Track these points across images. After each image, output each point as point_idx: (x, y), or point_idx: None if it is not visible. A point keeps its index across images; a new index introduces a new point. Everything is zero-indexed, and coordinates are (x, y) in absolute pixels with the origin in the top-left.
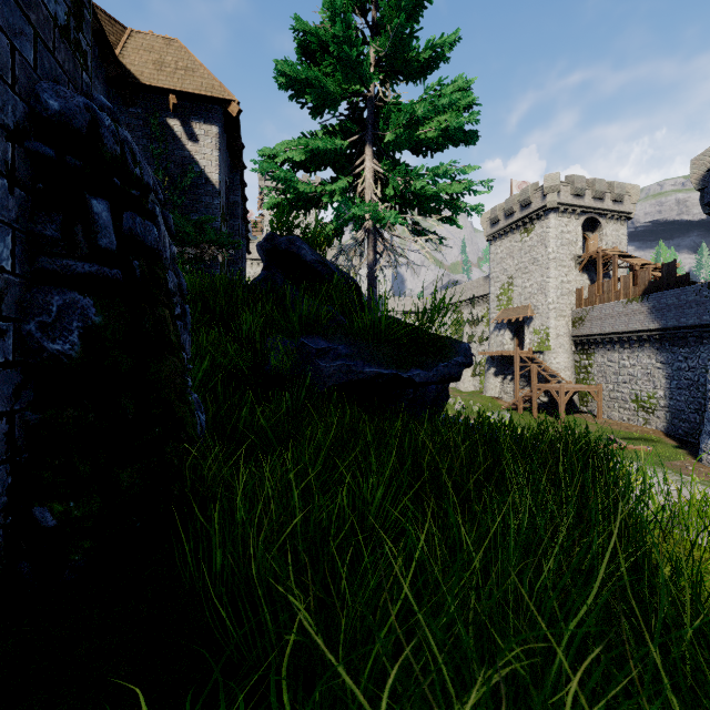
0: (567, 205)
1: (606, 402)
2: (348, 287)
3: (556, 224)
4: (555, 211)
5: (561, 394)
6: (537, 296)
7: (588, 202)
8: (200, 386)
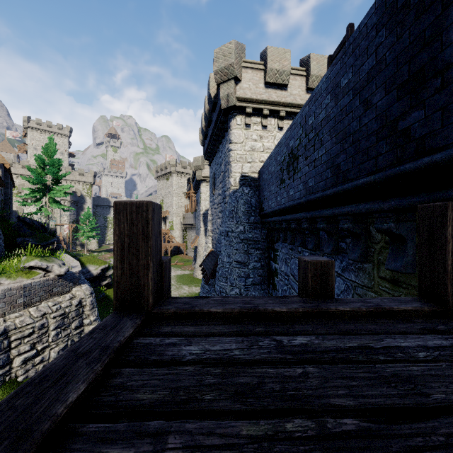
0: (180, 172)
1: (189, 249)
2: (41, 225)
3: (176, 179)
4: (175, 174)
5: (169, 247)
6: (170, 207)
7: (189, 171)
8: (3, 246)
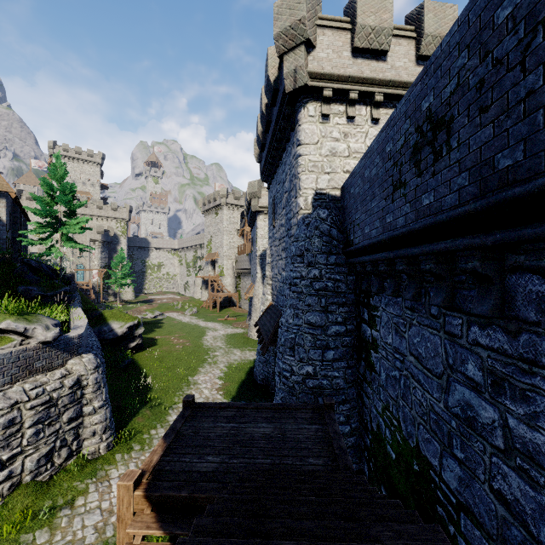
0: (232, 204)
1: (243, 301)
2: (51, 270)
3: (227, 213)
4: (226, 206)
5: (218, 298)
6: (220, 248)
7: (243, 203)
8: None
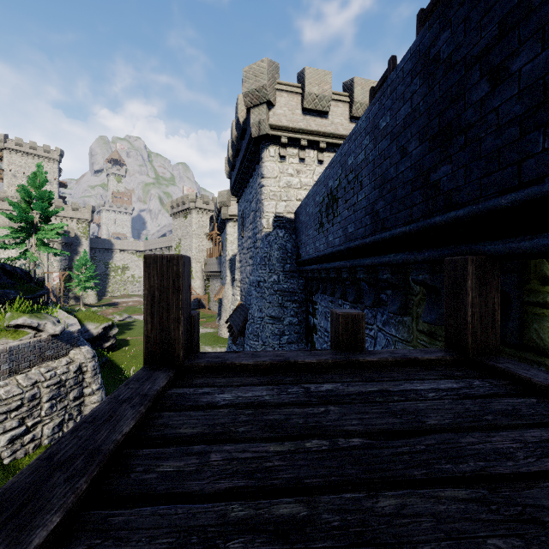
0: (201, 209)
1: (212, 302)
2: (25, 274)
3: (196, 217)
4: (195, 210)
5: None
6: (189, 251)
7: (212, 208)
8: None
